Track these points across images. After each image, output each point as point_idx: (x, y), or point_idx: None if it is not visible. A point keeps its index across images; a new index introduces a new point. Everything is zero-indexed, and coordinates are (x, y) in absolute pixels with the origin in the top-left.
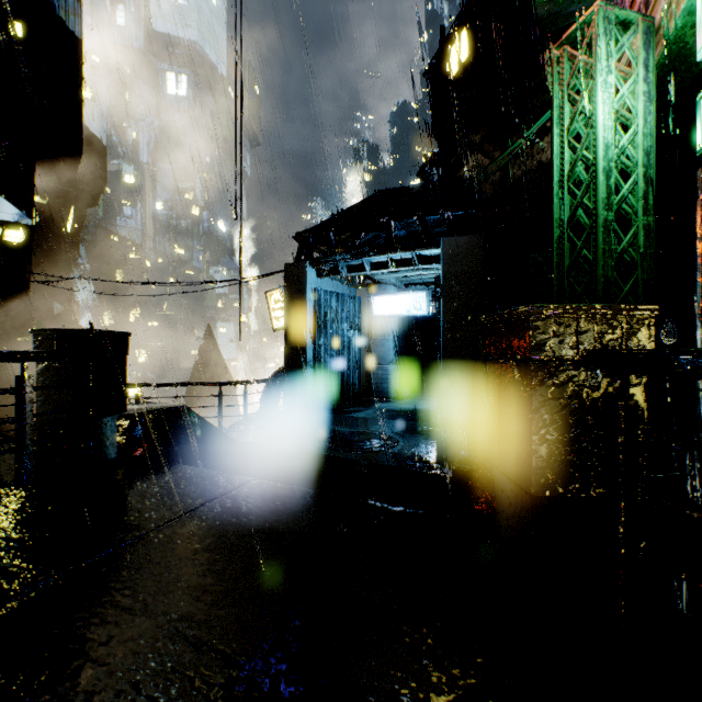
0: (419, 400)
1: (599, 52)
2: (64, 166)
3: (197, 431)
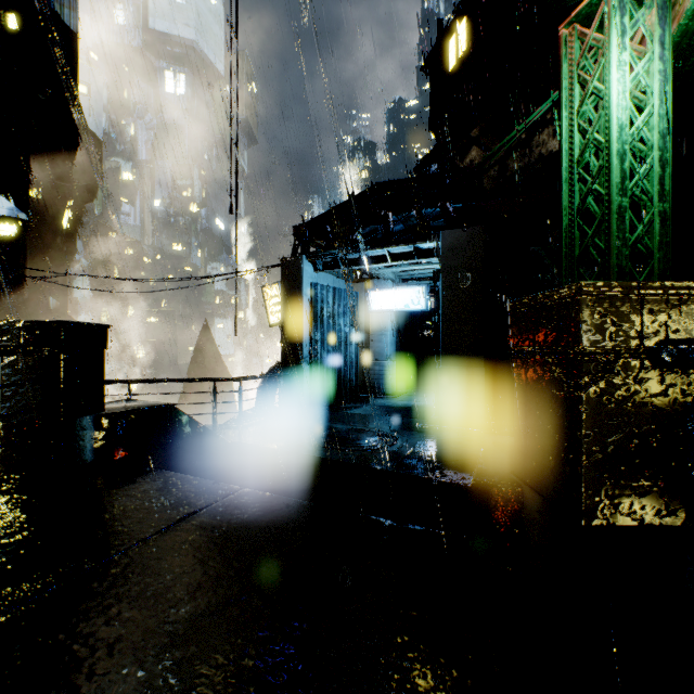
0: (417, 396)
1: (613, 27)
2: (59, 160)
3: (184, 431)
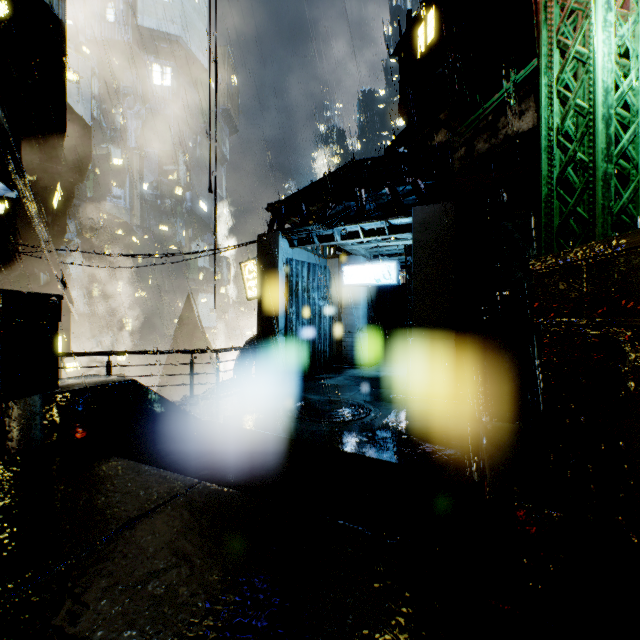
0: (388, 367)
1: None
2: (49, 143)
3: (150, 408)
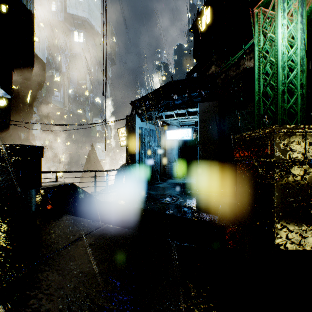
0: (187, 178)
1: (279, 8)
2: (25, 71)
3: (80, 196)
